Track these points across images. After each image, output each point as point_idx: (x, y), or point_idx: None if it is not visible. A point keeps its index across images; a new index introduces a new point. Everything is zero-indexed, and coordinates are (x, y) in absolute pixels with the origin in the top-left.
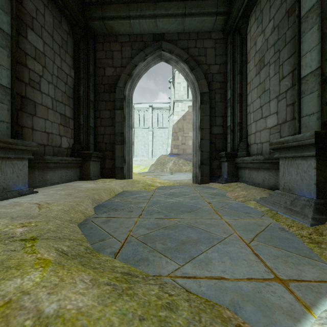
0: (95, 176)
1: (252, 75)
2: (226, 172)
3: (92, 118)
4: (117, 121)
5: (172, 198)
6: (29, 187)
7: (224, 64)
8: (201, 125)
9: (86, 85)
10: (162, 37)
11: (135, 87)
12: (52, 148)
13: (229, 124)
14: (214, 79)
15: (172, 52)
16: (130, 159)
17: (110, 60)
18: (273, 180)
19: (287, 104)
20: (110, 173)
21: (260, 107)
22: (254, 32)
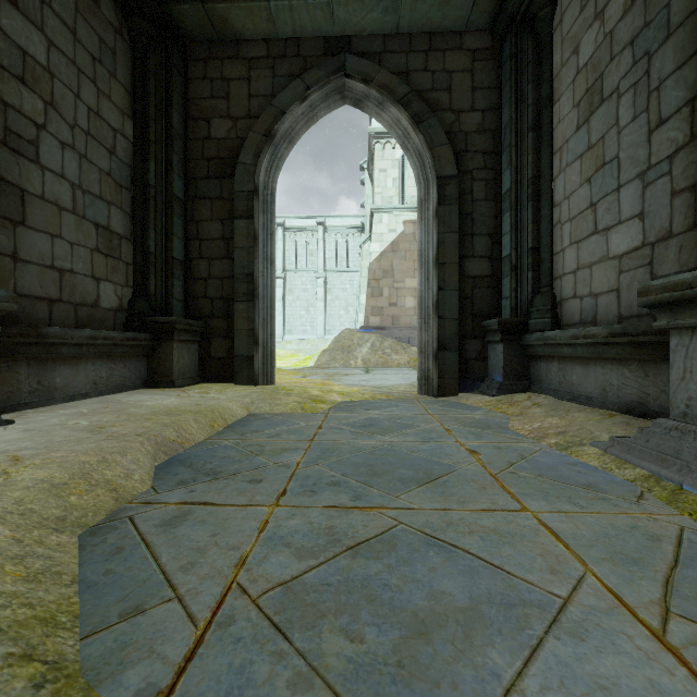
0: (186, 376)
1: (566, 130)
2: (499, 369)
3: (180, 239)
4: (238, 245)
5: (372, 436)
6: None
7: (493, 109)
8: (438, 255)
9: (162, 158)
10: (346, 45)
11: (281, 166)
12: (72, 310)
13: (507, 254)
14: (471, 146)
15: (370, 80)
16: (270, 336)
17: (222, 100)
18: (634, 388)
19: (676, 191)
20: (221, 370)
21: (591, 206)
22: (573, 23)
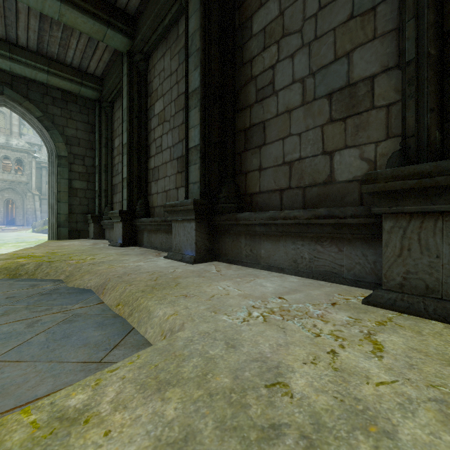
0: None
1: None
2: None
3: None
4: None
5: None
6: (197, 256)
7: None
8: None
9: None
10: None
11: None
12: (301, 193)
13: None
14: None
15: None
16: None
17: None
18: None
19: None
20: None
21: None
22: None
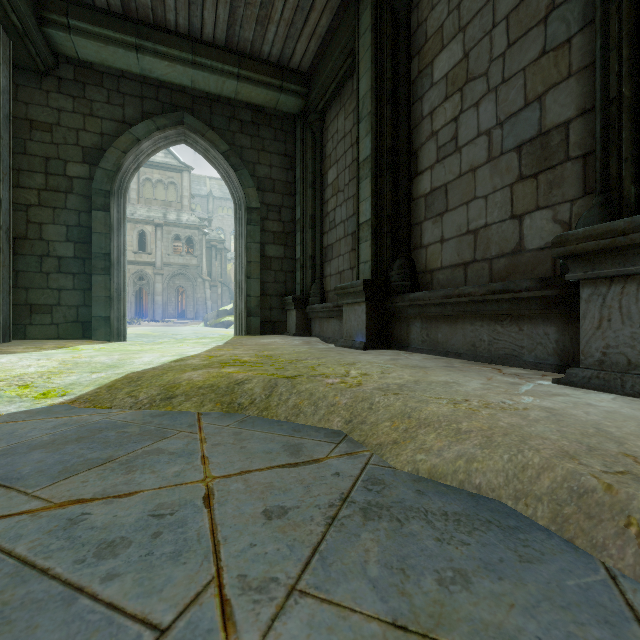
0: None
1: None
2: None
3: None
4: None
5: None
6: None
7: None
8: None
9: None
10: None
11: None
12: None
13: None
14: None
15: None
16: None
17: None
18: None
19: None
20: None
21: None
22: None
